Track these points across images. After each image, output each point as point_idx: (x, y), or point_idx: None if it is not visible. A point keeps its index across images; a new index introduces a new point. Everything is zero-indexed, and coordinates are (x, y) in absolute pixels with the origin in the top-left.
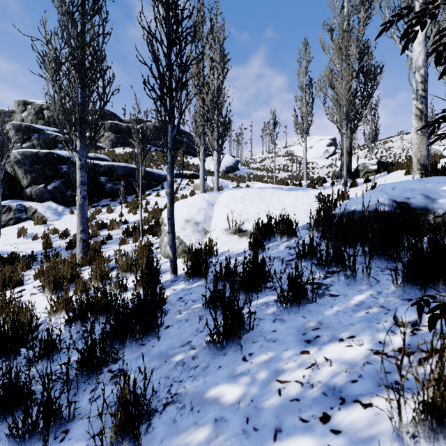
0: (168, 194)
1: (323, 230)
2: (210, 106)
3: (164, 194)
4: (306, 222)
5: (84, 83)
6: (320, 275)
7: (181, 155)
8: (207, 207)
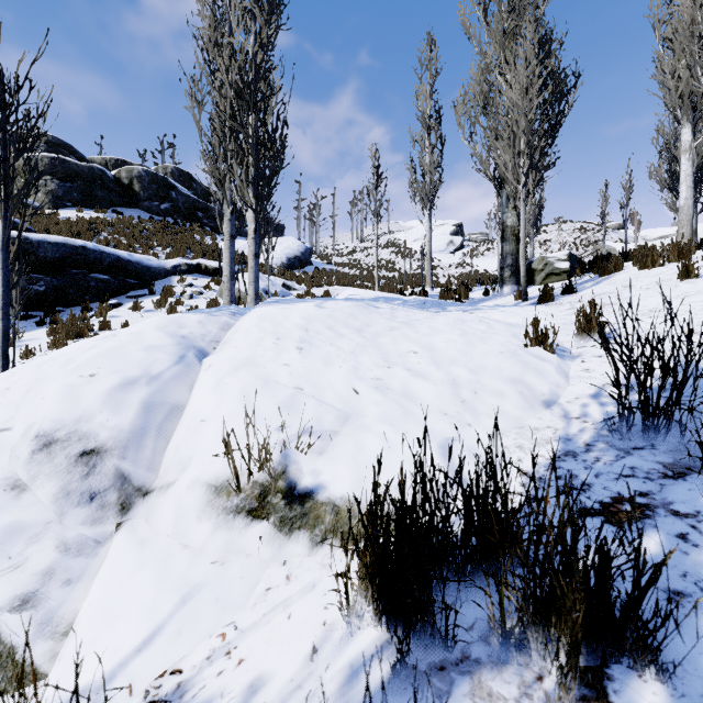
0: None
1: None
2: (236, 99)
3: (151, 304)
4: (550, 445)
5: None
6: None
7: (204, 232)
8: (169, 367)
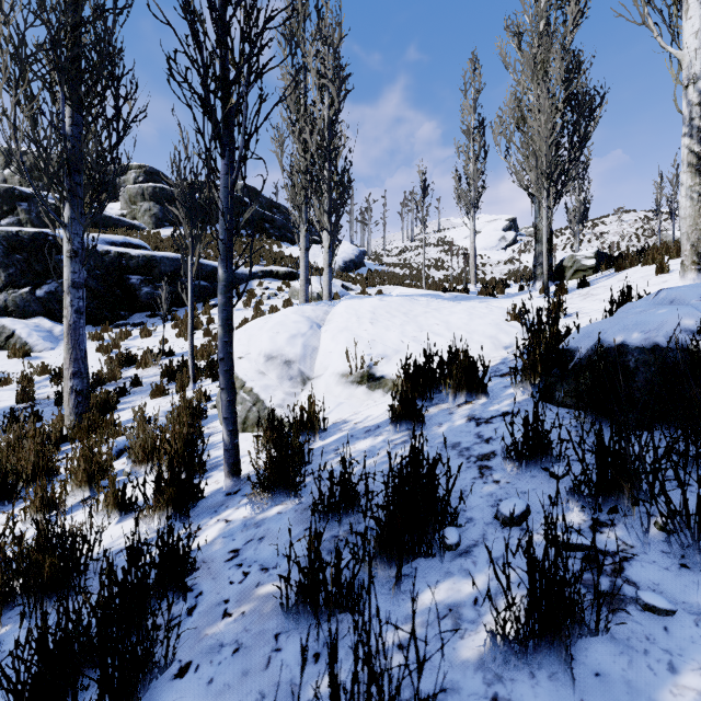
0: (221, 308)
1: (544, 383)
2: (317, 153)
3: (240, 304)
4: (496, 361)
5: (79, 99)
6: (580, 515)
7: (271, 241)
8: (308, 330)
